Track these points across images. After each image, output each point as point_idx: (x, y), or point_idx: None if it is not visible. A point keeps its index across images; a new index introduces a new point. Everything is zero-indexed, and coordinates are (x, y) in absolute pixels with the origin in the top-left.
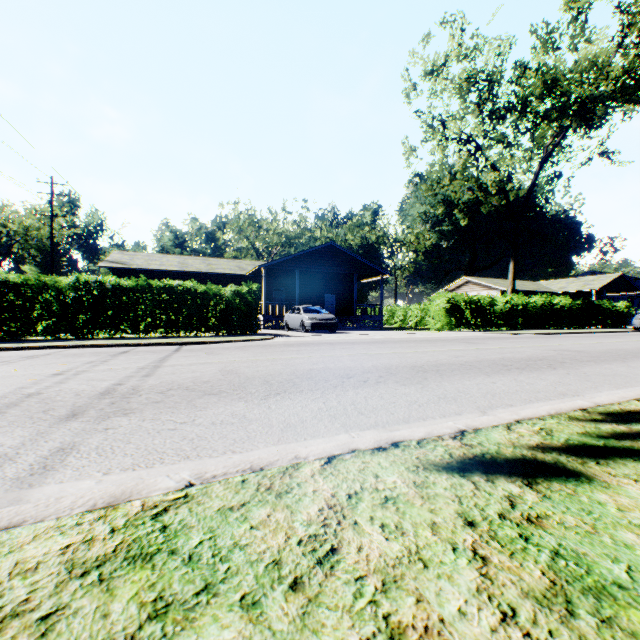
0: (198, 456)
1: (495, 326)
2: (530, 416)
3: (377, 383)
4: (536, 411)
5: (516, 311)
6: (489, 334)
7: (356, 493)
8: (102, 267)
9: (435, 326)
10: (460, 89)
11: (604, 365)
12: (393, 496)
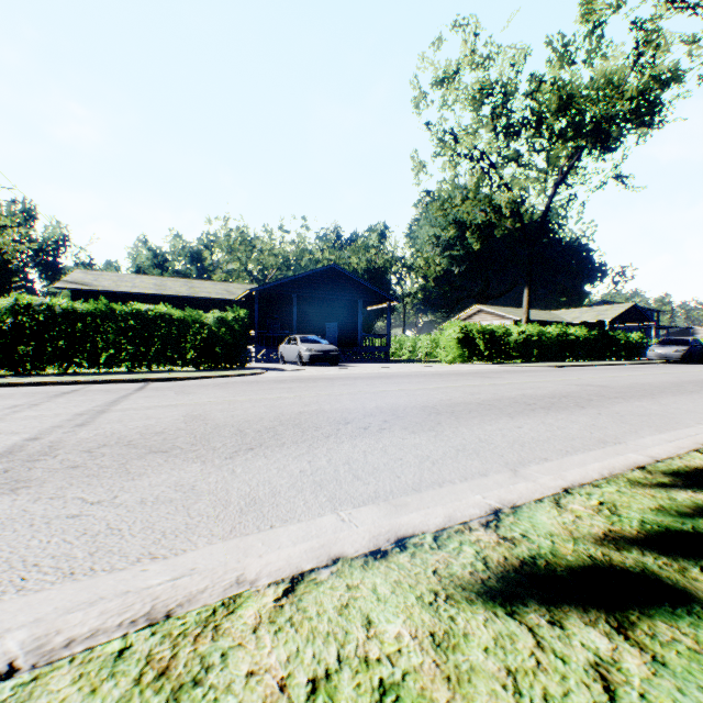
0: (90, 570)
1: (510, 358)
2: (580, 481)
3: (381, 430)
4: (585, 472)
5: (531, 342)
6: (504, 367)
7: (327, 676)
8: (58, 288)
9: (447, 358)
10: (473, 101)
11: (634, 402)
12: (395, 680)
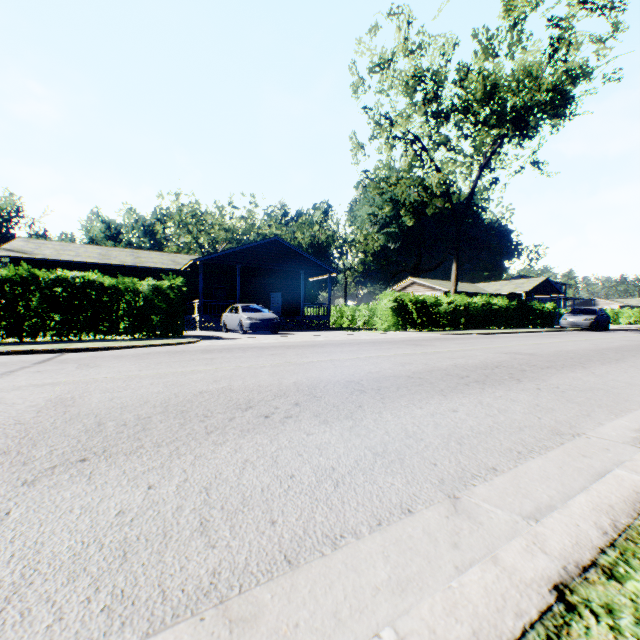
0: None
1: (440, 326)
2: (576, 556)
3: (285, 420)
4: (574, 525)
5: (459, 311)
6: (435, 334)
7: None
8: None
9: (382, 326)
10: (407, 86)
11: (569, 373)
12: None
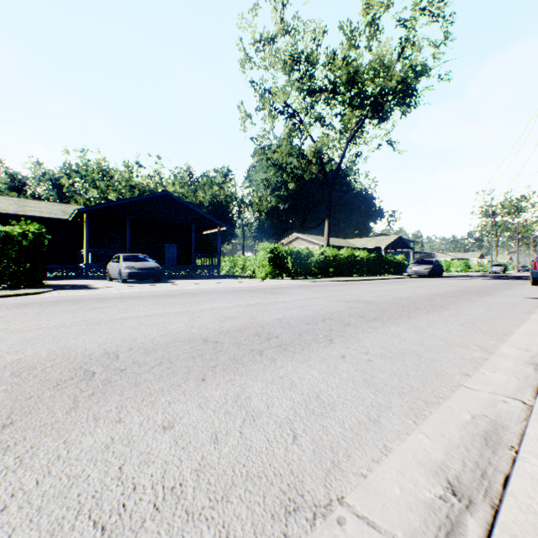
0: None
1: (313, 274)
2: None
3: None
4: None
5: (329, 261)
6: (304, 282)
7: None
8: None
9: (261, 275)
10: (285, 65)
11: (391, 327)
12: None
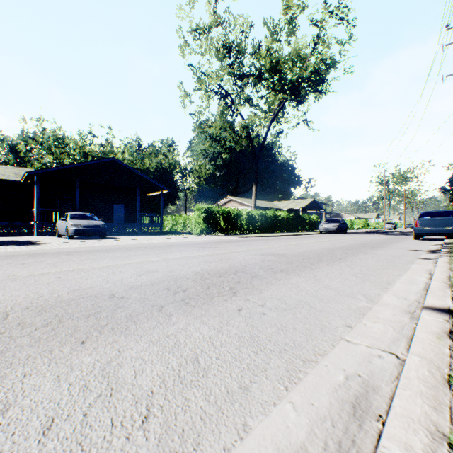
0: None
1: (242, 231)
2: None
3: None
4: None
5: (255, 220)
6: (232, 237)
7: None
8: None
9: (196, 231)
10: (219, 52)
11: (293, 278)
12: None
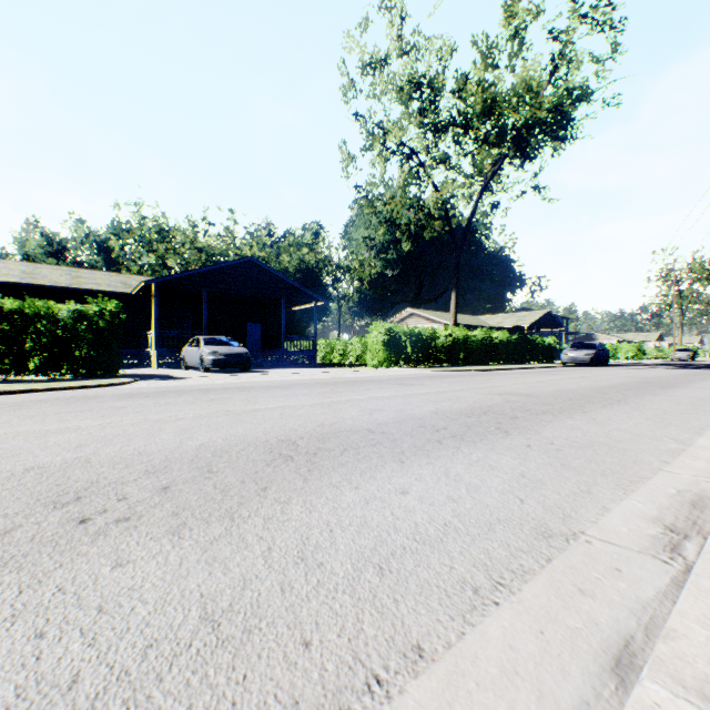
0: None
1: (437, 362)
2: None
3: (109, 527)
4: None
5: (458, 345)
6: (430, 371)
7: None
8: None
9: (373, 362)
10: (401, 93)
11: (567, 420)
12: None
